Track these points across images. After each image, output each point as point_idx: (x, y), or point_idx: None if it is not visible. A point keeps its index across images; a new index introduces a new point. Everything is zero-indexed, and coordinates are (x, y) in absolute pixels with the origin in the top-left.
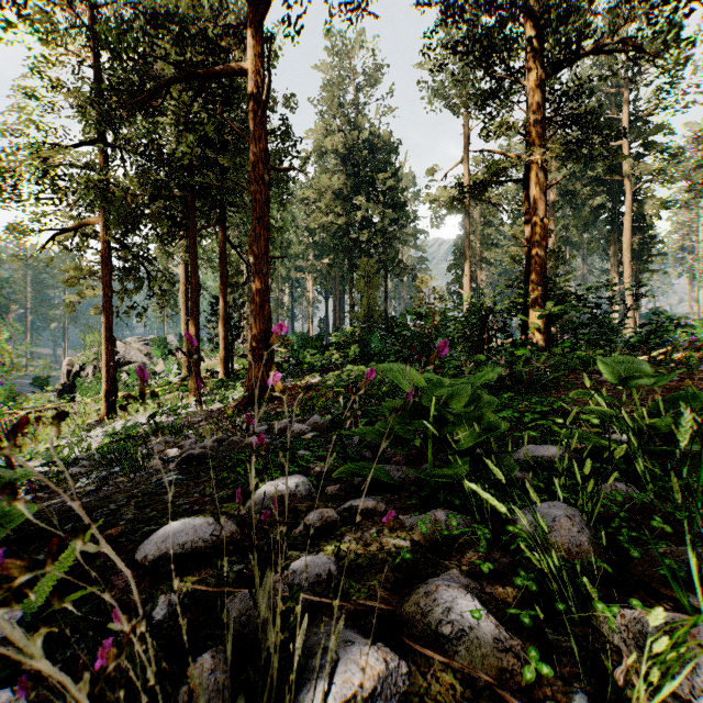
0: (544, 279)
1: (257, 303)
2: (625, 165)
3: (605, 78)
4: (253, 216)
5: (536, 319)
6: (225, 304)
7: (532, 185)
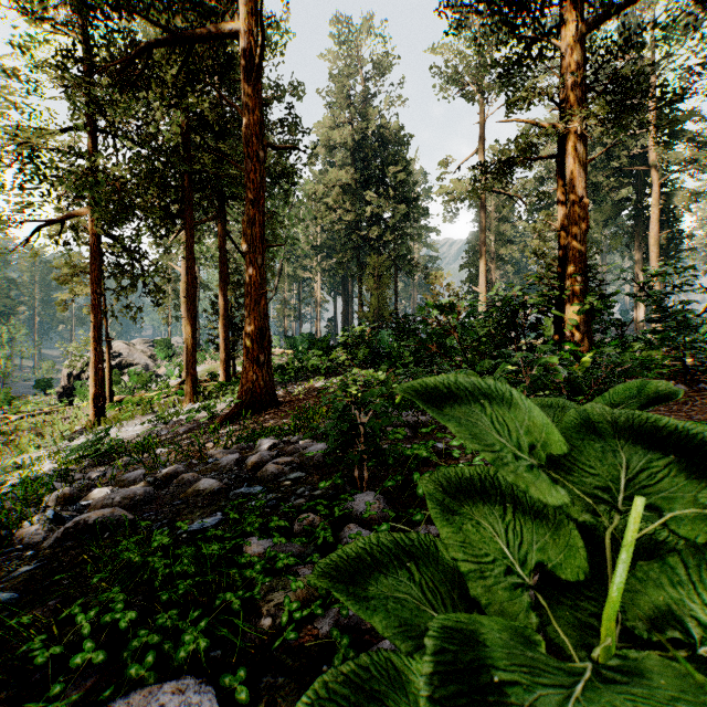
0: (584, 268)
1: (252, 298)
2: (652, 154)
3: (660, 27)
4: (247, 199)
5: (575, 314)
6: (226, 303)
7: (569, 158)
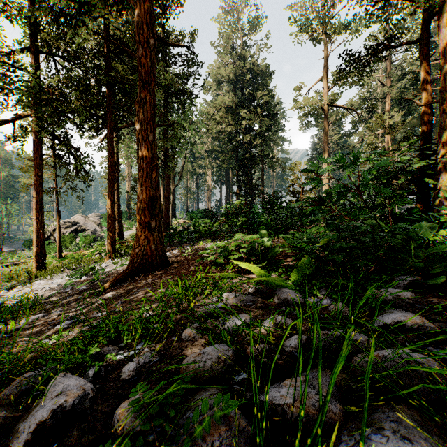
0: None
1: (144, 170)
2: None
3: None
4: (139, 82)
5: None
6: None
7: (443, 31)
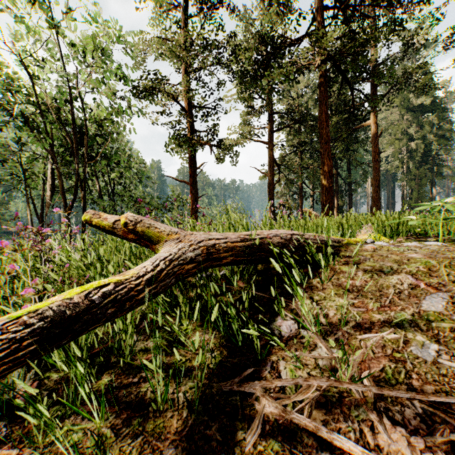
0: None
1: (375, 204)
2: None
3: None
4: (373, 174)
5: None
6: (337, 202)
7: None
